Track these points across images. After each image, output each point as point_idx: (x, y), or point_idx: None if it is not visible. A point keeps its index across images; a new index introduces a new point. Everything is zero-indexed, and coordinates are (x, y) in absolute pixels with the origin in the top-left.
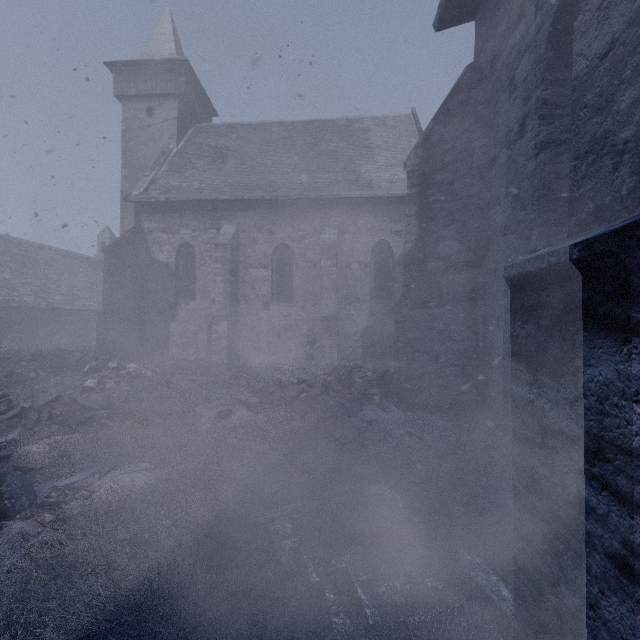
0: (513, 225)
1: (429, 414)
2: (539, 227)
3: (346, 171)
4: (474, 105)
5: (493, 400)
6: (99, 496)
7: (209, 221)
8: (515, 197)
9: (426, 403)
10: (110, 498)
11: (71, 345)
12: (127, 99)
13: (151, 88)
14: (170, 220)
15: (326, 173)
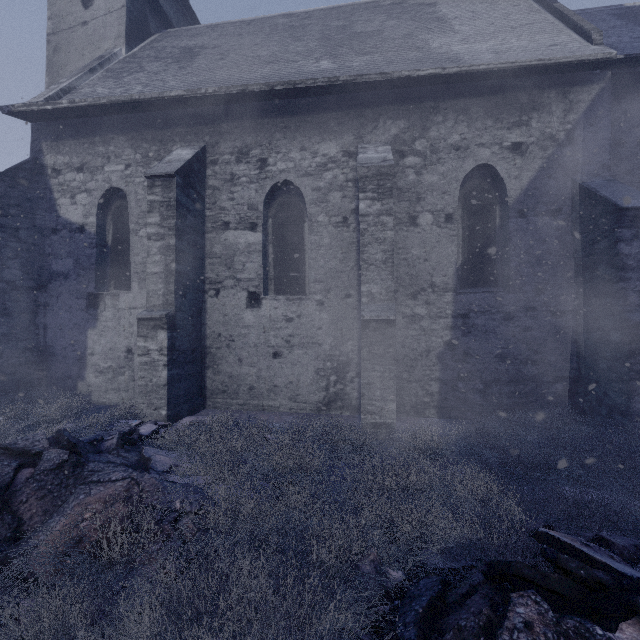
0: None
1: None
2: None
3: (403, 48)
4: None
5: None
6: None
7: (153, 147)
8: None
9: None
10: None
11: None
12: None
13: None
14: (88, 149)
15: (366, 54)
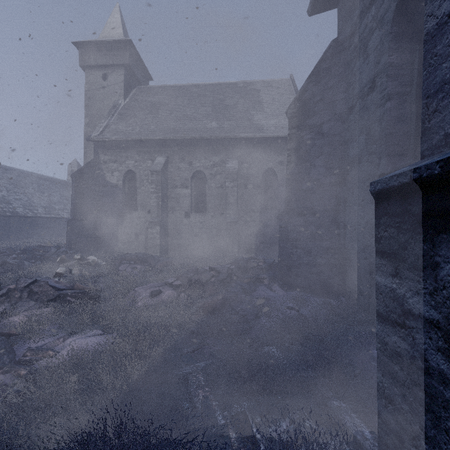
0: (366, 155)
1: (304, 293)
2: (386, 156)
3: (244, 119)
4: (337, 69)
5: (351, 283)
6: (61, 356)
7: (146, 154)
8: (368, 135)
9: (302, 285)
10: (69, 357)
11: (49, 243)
12: (88, 68)
13: (105, 60)
14: (119, 154)
15: (230, 120)
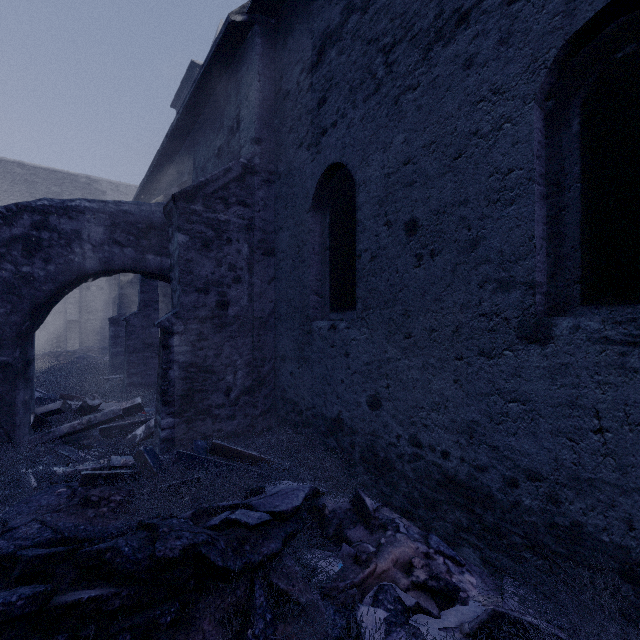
0: None
1: None
2: None
3: None
4: None
5: None
6: None
7: None
8: None
9: None
10: None
11: None
12: None
13: None
14: None
15: None
